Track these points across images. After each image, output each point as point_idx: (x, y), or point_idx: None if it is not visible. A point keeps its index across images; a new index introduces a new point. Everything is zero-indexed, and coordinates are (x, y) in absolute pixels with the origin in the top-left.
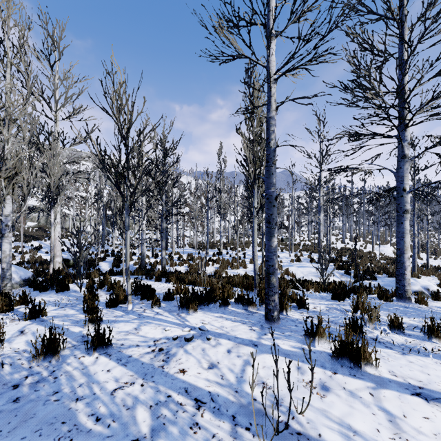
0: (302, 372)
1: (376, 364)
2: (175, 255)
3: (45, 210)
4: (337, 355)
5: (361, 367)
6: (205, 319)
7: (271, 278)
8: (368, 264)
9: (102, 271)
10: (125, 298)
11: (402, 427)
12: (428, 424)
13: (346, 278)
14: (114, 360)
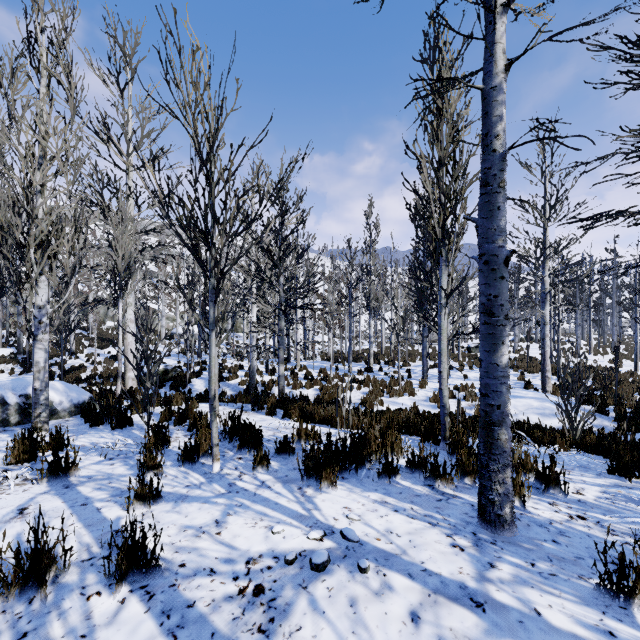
0: None
1: None
2: (300, 371)
3: None
4: None
5: None
6: (352, 506)
7: (496, 434)
8: (635, 394)
9: (195, 392)
10: (210, 449)
11: None
12: None
13: (599, 419)
14: (154, 612)
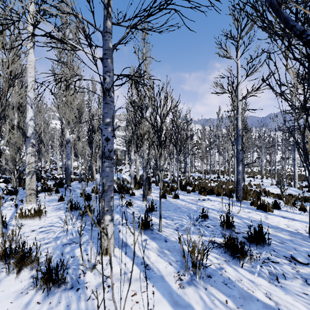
0: (243, 209)
1: (272, 210)
2: (190, 176)
3: (119, 150)
4: (258, 207)
5: (266, 211)
6: (209, 198)
7: (238, 183)
8: None
9: None
10: (176, 189)
11: (268, 219)
12: (278, 220)
13: None
14: (181, 200)
